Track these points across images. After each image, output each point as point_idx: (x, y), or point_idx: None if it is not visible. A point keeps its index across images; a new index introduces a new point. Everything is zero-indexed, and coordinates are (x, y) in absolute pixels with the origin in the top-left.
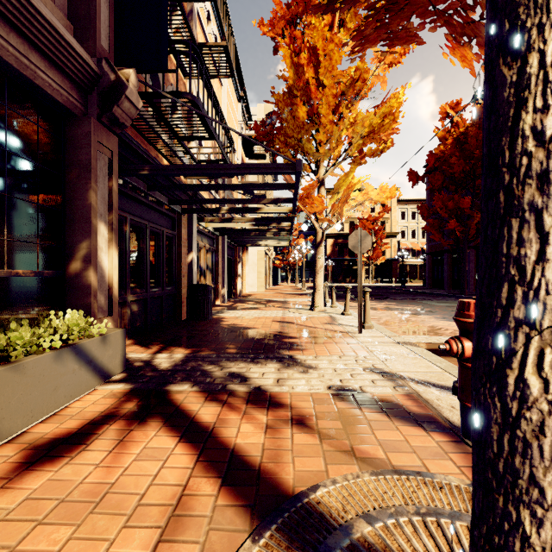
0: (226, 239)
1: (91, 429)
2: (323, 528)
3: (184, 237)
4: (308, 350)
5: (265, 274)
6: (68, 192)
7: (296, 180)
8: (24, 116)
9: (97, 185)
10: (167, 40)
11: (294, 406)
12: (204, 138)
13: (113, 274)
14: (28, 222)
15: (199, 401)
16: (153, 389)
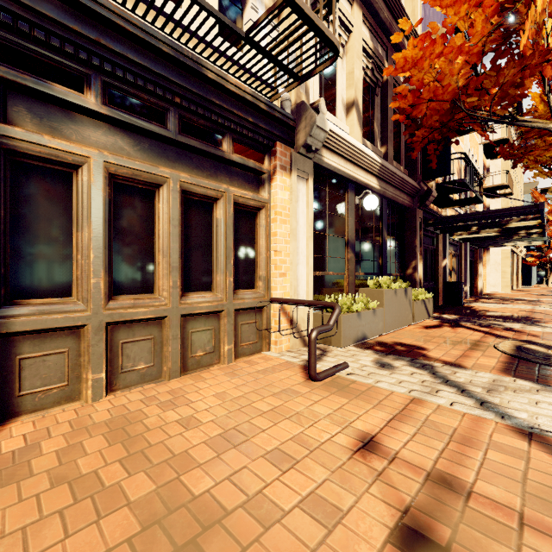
0: (468, 244)
1: (438, 326)
2: (535, 343)
3: (440, 249)
4: (549, 323)
5: (510, 274)
6: (406, 241)
7: (540, 211)
8: (397, 217)
9: (417, 236)
10: (450, 160)
11: (531, 333)
12: (464, 191)
13: (421, 275)
14: (398, 256)
15: (478, 327)
16: (452, 322)
